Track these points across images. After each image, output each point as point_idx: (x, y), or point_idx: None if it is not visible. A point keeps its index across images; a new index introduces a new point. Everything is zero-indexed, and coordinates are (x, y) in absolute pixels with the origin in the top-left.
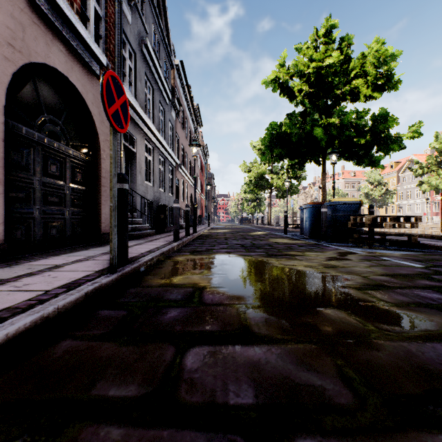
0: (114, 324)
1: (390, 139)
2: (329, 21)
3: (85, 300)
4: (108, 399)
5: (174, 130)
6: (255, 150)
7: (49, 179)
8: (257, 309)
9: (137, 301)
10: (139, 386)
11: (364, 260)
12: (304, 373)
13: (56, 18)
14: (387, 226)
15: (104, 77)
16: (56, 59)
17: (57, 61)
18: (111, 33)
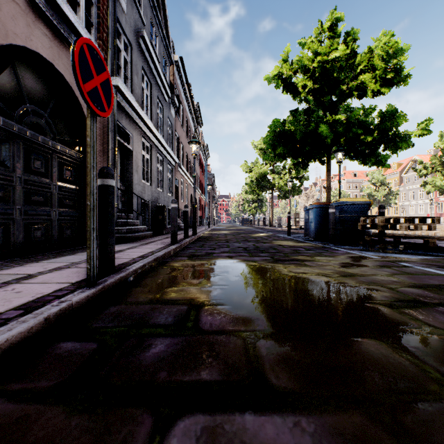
0: (75, 367)
1: (398, 136)
2: (335, 14)
3: (45, 327)
4: None
5: (173, 129)
6: (257, 150)
7: (32, 177)
8: (270, 340)
9: (114, 326)
10: None
11: (383, 267)
12: None
13: None
14: (402, 228)
15: (76, 44)
16: (40, 43)
17: (41, 46)
18: (104, 21)
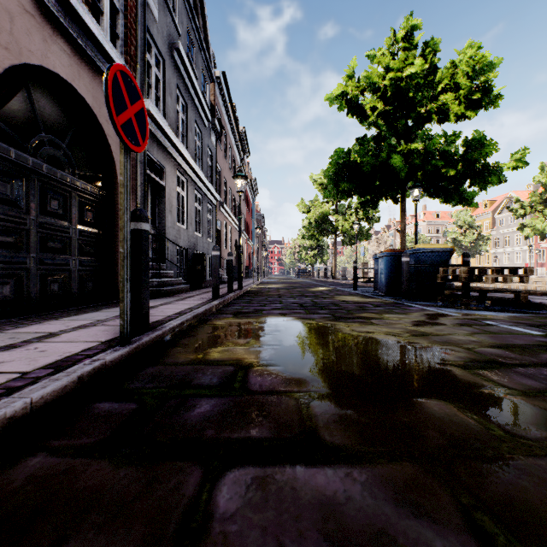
0: (115, 426)
1: (488, 169)
2: (410, 20)
3: (79, 387)
4: None
5: (214, 160)
6: (316, 185)
7: (48, 219)
8: (325, 401)
9: (154, 387)
10: None
11: (462, 325)
12: (411, 522)
13: (57, 7)
14: (488, 280)
15: (110, 71)
16: (58, 61)
17: (59, 64)
18: (132, 32)
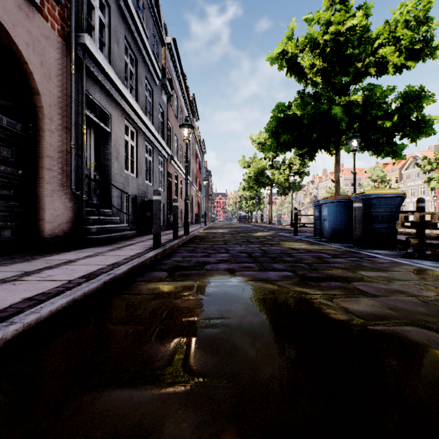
0: None
1: (423, 120)
2: None
3: None
4: None
5: (165, 117)
6: (255, 144)
7: None
8: None
9: None
10: None
11: None
12: None
13: None
14: None
15: None
16: None
17: None
18: None
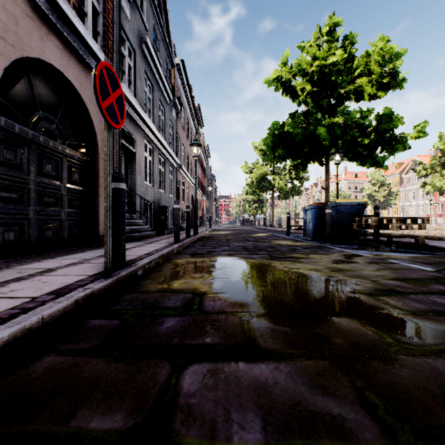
0: (105, 335)
1: (395, 139)
2: (333, 18)
3: (75, 308)
4: (88, 433)
5: (175, 130)
6: (257, 151)
7: (44, 179)
8: (262, 318)
9: (131, 309)
10: (126, 415)
11: (371, 263)
12: (319, 397)
13: (52, 12)
14: (393, 228)
15: (97, 68)
16: (52, 55)
17: (53, 57)
18: (110, 29)
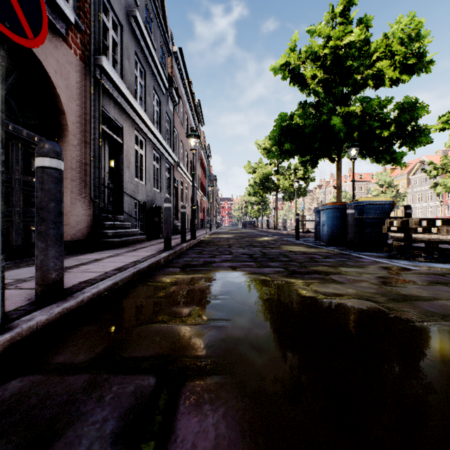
0: None
1: (418, 130)
2: None
3: None
4: None
5: (172, 125)
6: (261, 150)
7: None
8: None
9: None
10: None
11: (437, 283)
12: None
13: None
14: (443, 232)
15: None
16: None
17: None
18: None
